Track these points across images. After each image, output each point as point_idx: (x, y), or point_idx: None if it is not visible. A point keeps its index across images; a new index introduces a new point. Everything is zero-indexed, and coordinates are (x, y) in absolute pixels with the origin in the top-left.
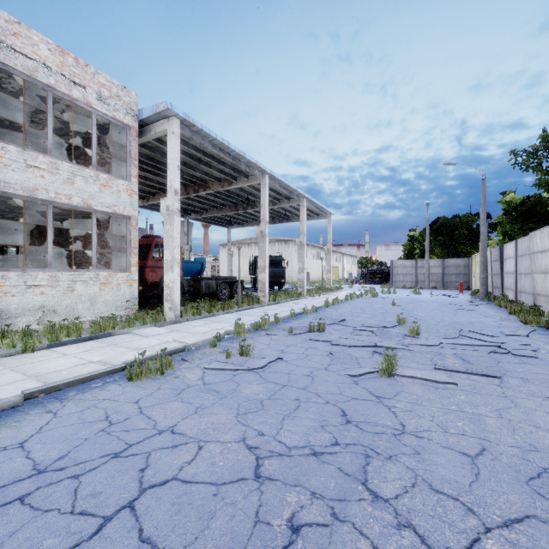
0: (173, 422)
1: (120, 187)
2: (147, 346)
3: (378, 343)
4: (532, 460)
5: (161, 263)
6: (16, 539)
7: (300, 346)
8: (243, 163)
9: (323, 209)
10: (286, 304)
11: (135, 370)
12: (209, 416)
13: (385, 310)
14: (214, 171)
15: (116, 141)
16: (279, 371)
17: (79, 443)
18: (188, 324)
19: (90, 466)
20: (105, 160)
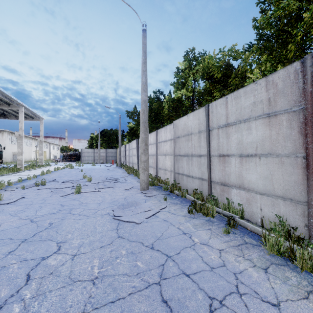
0: None
1: None
2: None
3: (74, 185)
4: (113, 200)
5: None
6: None
7: (33, 192)
8: None
9: (37, 115)
10: (10, 175)
11: None
12: None
13: (77, 173)
14: None
15: None
16: (25, 201)
17: None
18: None
19: None
20: None
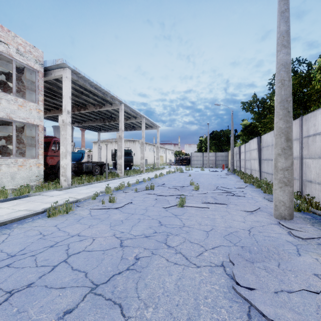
0: (78, 232)
1: (31, 107)
2: (54, 201)
3: (179, 193)
4: (228, 230)
5: (57, 153)
6: (13, 277)
7: (141, 197)
8: (109, 96)
9: (155, 124)
10: (134, 176)
11: (51, 211)
12: (96, 228)
13: (185, 178)
14: (91, 99)
15: (27, 78)
16: (130, 208)
17: (29, 244)
18: (76, 189)
19: (39, 251)
20: (20, 89)
